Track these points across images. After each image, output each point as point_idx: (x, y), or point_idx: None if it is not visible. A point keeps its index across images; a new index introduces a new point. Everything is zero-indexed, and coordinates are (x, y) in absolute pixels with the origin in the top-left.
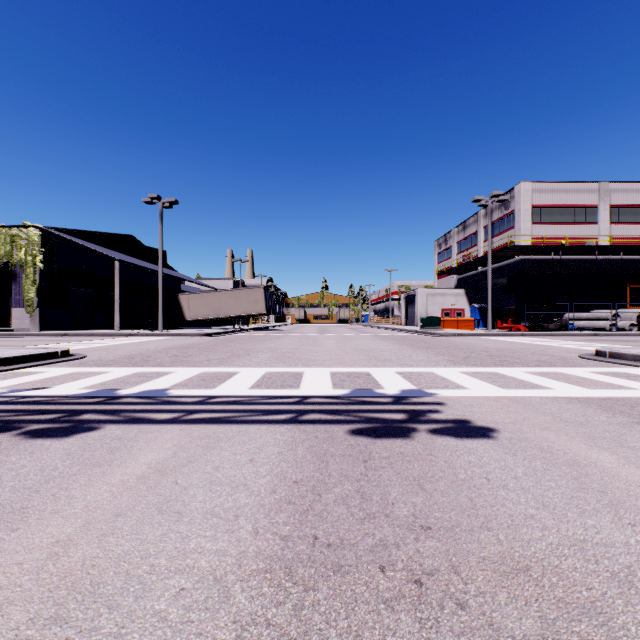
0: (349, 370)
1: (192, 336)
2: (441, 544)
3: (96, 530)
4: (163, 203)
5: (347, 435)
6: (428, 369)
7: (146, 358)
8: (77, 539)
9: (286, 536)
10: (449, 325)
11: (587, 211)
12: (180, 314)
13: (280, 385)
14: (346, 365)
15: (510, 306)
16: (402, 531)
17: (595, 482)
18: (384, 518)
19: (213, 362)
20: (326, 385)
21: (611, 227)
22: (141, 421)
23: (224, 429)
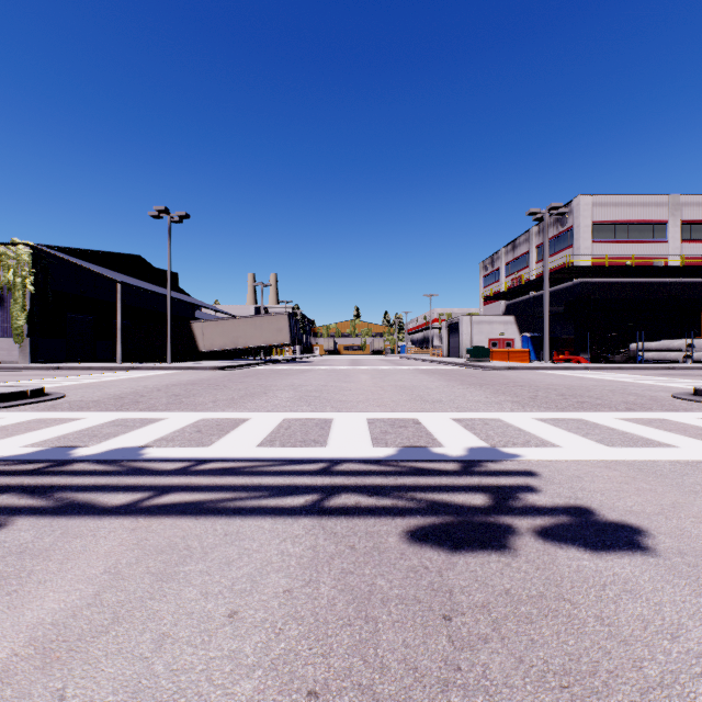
0: (391, 416)
1: (204, 370)
2: None
3: None
4: (172, 217)
5: (404, 543)
6: (493, 414)
7: (138, 398)
8: None
9: None
10: (499, 357)
11: (655, 227)
12: (193, 344)
13: (300, 440)
14: (386, 408)
15: (567, 335)
16: None
17: None
18: None
19: (219, 404)
20: (363, 440)
21: (682, 246)
22: (77, 510)
23: (203, 529)
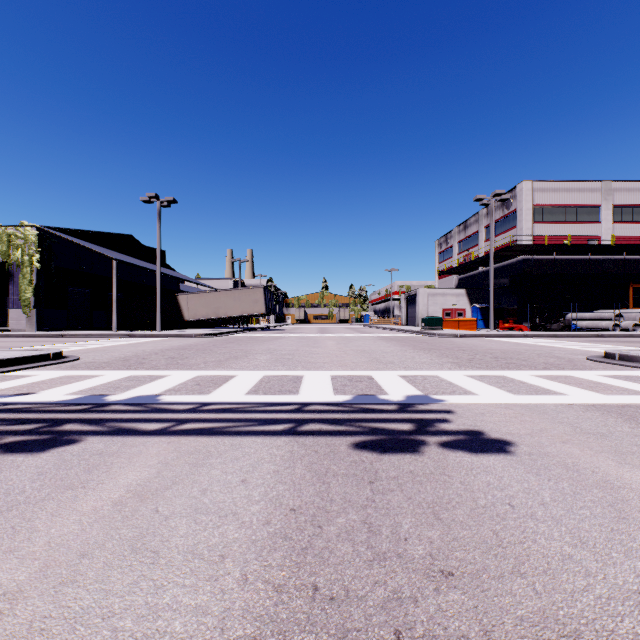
0: (350, 373)
1: (190, 337)
2: (467, 597)
3: (54, 577)
4: (161, 202)
5: (350, 449)
6: (432, 372)
7: (141, 360)
8: (29, 590)
9: (280, 585)
10: (450, 325)
11: (589, 210)
12: (179, 314)
13: (278, 390)
14: (347, 368)
15: (512, 306)
16: (419, 578)
17: (635, 510)
18: (396, 559)
19: (210, 365)
20: (327, 390)
21: (614, 226)
22: (126, 432)
23: (216, 442)
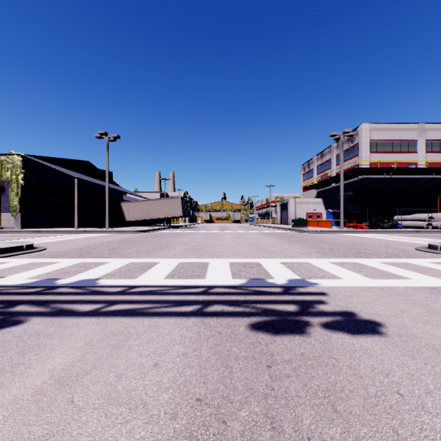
0: (244, 261)
1: (129, 232)
2: None
3: None
4: (109, 137)
5: (248, 330)
6: (305, 260)
7: (90, 250)
8: None
9: None
10: (312, 224)
11: (409, 144)
12: (122, 216)
13: (190, 275)
14: (241, 256)
15: (355, 211)
16: None
17: None
18: None
19: (140, 254)
20: (227, 275)
21: (426, 155)
22: (65, 313)
23: (136, 323)
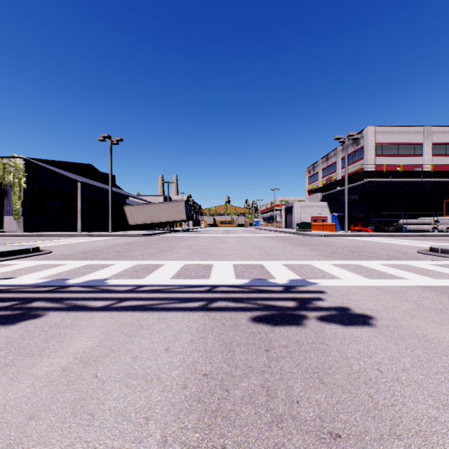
0: (247, 263)
1: (133, 236)
2: None
3: (3, 438)
4: (112, 141)
5: (249, 322)
6: (307, 262)
7: (96, 253)
8: None
9: (194, 447)
10: (317, 228)
11: (415, 147)
12: (125, 220)
13: (195, 275)
14: (245, 259)
15: (360, 214)
16: (312, 440)
17: None
18: (291, 421)
19: (145, 256)
20: (230, 275)
21: (432, 158)
22: (79, 308)
23: (146, 316)
